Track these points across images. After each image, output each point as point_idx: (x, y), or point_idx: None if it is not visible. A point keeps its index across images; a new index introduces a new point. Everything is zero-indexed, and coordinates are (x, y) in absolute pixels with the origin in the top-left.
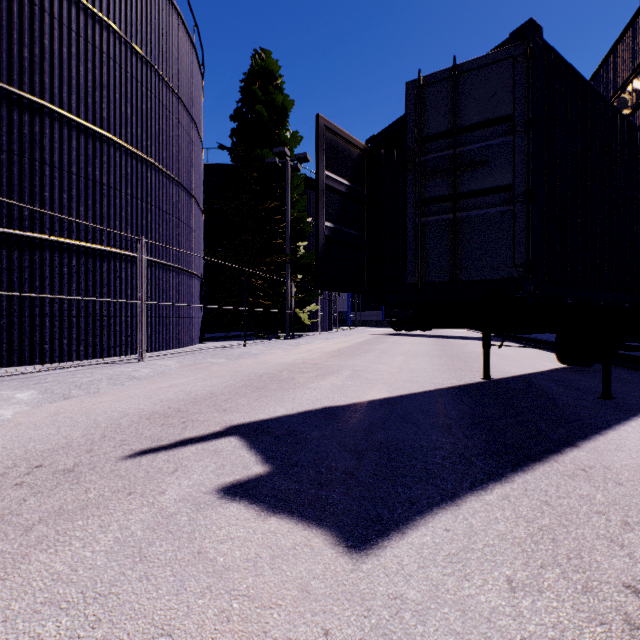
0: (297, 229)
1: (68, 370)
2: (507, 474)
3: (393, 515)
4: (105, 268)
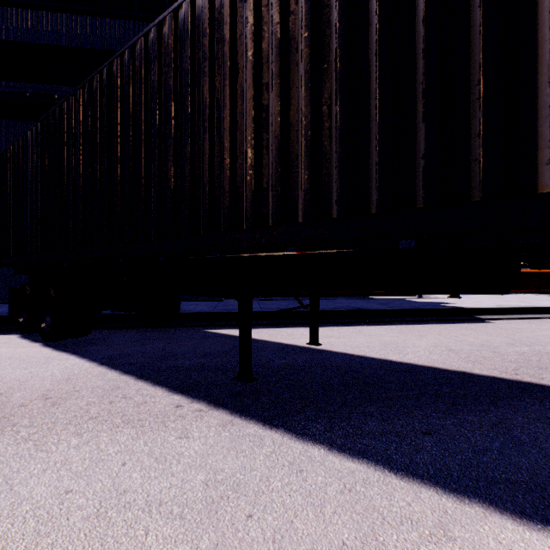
0: None
1: None
2: None
3: None
4: None
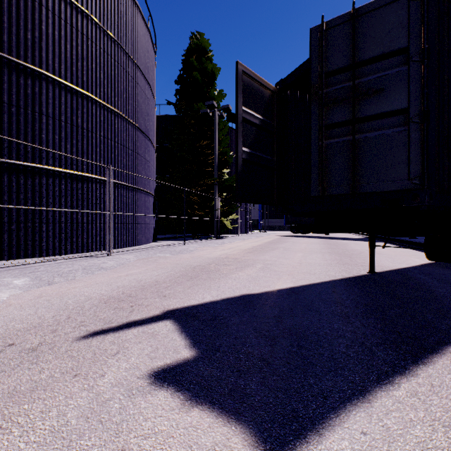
0: (222, 160)
1: (57, 262)
2: (409, 366)
3: (308, 411)
4: (85, 188)
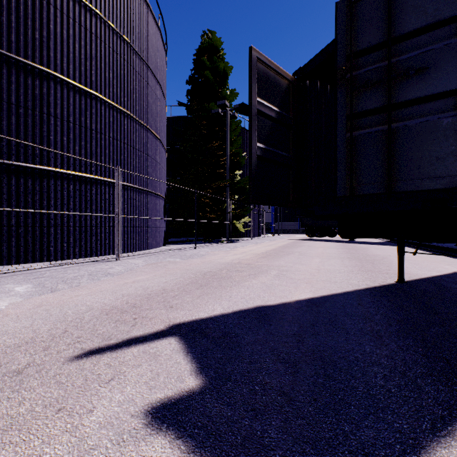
0: (234, 161)
1: (63, 267)
2: None
3: None
4: (94, 191)
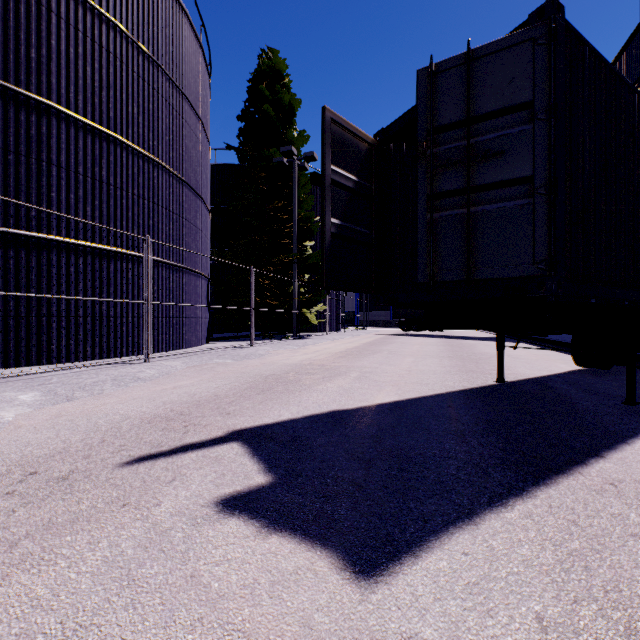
0: (304, 229)
1: (74, 371)
2: (528, 488)
3: (405, 535)
4: (112, 268)
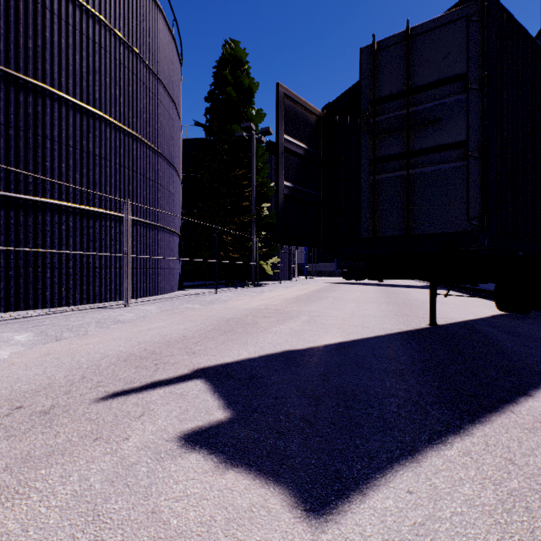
0: (261, 193)
1: (64, 314)
2: (465, 426)
3: (352, 472)
4: (97, 227)
